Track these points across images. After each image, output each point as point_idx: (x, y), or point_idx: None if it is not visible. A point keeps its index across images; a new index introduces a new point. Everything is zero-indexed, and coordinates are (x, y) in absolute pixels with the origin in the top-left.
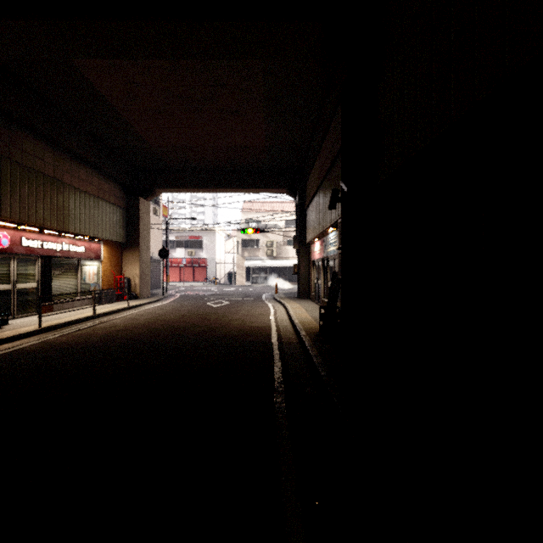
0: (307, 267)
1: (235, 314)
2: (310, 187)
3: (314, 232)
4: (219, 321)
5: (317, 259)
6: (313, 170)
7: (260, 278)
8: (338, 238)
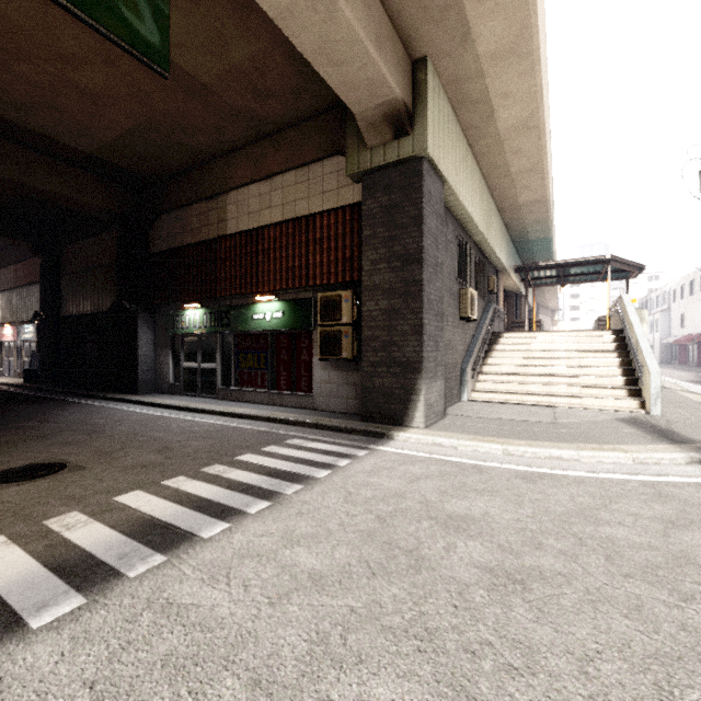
0: None
1: None
2: None
3: (5, 319)
4: None
5: (9, 341)
6: (5, 271)
7: None
8: (36, 332)
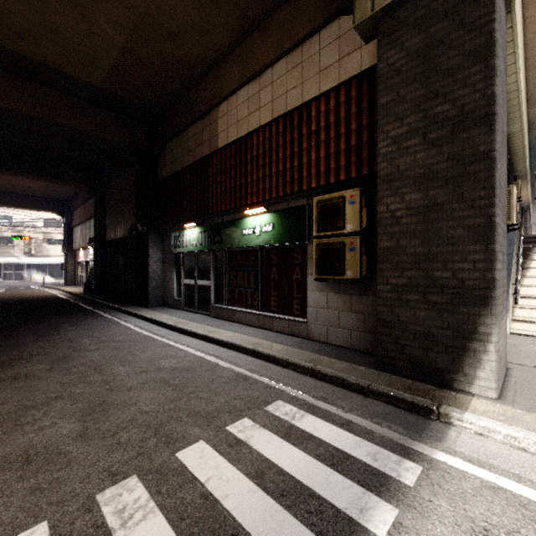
0: (74, 265)
1: (23, 293)
2: (76, 217)
3: (79, 245)
4: (18, 295)
5: (82, 261)
6: (79, 210)
7: (16, 274)
8: (93, 254)
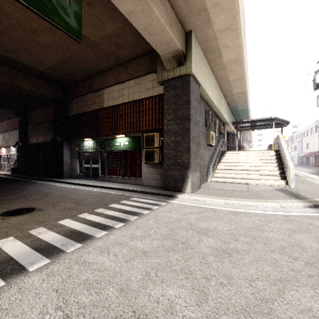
0: None
1: None
2: None
3: (2, 145)
4: None
5: (4, 155)
6: (2, 123)
7: None
8: (16, 151)
